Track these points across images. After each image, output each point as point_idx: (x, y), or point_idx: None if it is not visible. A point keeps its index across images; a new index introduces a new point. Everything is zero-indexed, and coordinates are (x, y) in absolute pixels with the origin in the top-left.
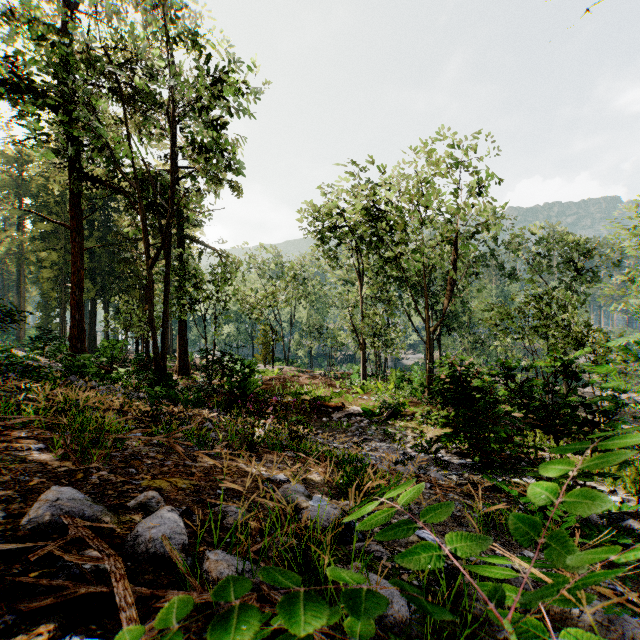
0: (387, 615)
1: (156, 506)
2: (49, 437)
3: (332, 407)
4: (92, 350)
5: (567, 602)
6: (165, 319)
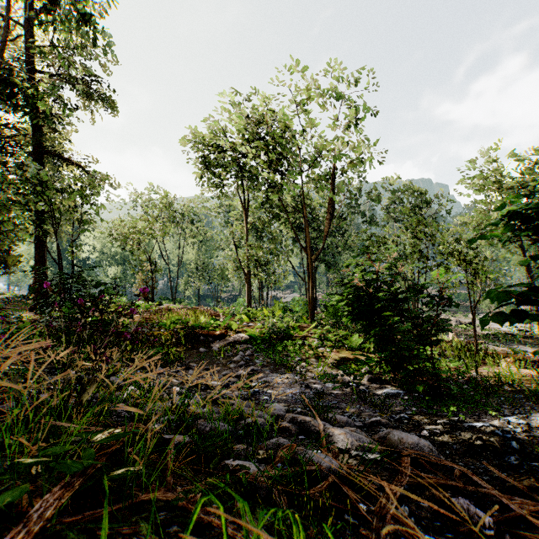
0: None
1: None
2: None
3: (213, 336)
4: None
5: None
6: None
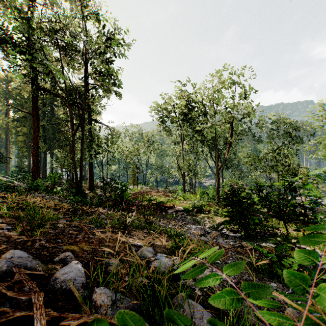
0: (200, 325)
1: (70, 260)
2: (15, 222)
3: (168, 207)
4: (44, 178)
5: (317, 325)
6: (81, 162)
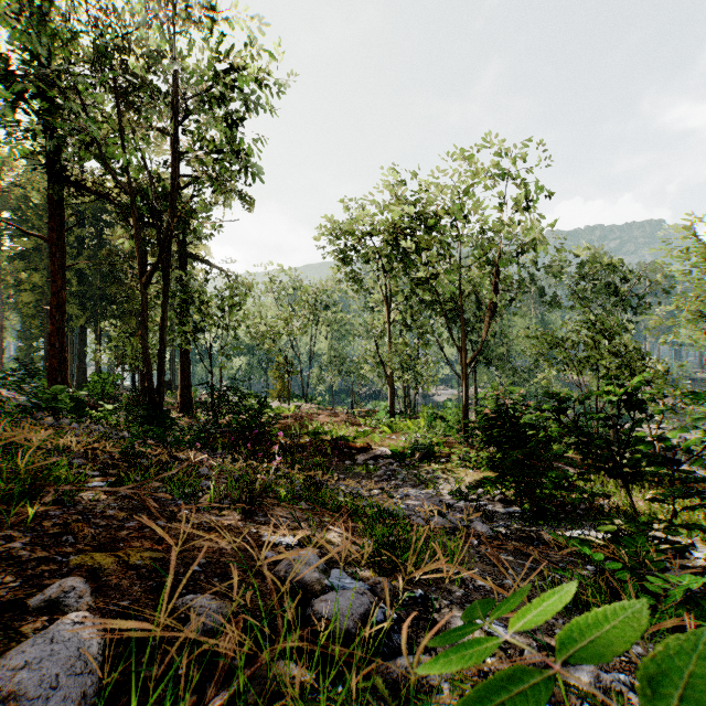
0: None
1: (75, 604)
2: None
3: (356, 448)
4: (81, 386)
5: None
6: (161, 347)
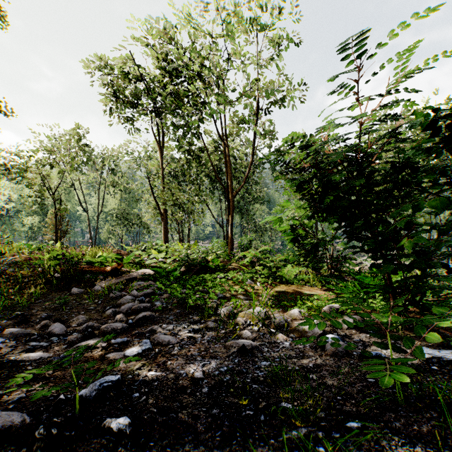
0: None
1: None
2: None
3: (104, 272)
4: None
5: None
6: None
